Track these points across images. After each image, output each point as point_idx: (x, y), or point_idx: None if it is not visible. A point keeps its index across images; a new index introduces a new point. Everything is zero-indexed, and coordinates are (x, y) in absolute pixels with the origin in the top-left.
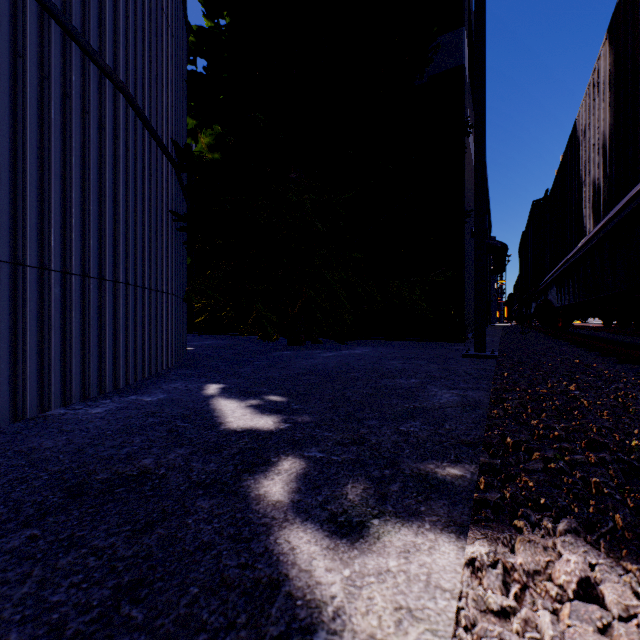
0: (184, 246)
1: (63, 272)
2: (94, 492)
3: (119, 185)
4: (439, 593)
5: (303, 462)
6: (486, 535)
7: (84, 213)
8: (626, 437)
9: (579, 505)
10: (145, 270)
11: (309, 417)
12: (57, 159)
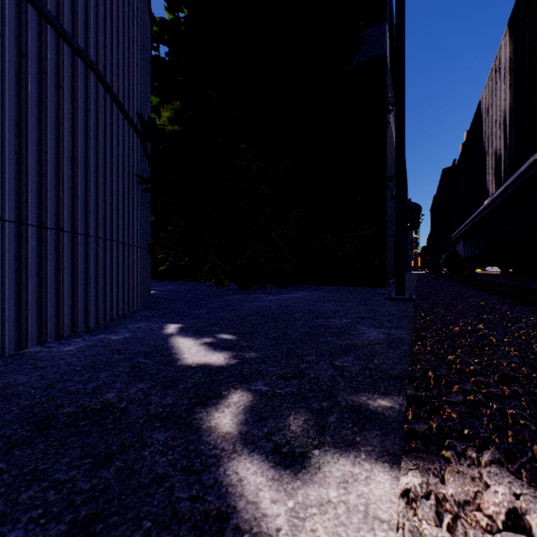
0: (148, 205)
1: (39, 226)
2: (60, 425)
3: (90, 151)
4: (377, 524)
5: (250, 395)
6: (418, 466)
7: (58, 175)
8: (534, 371)
9: (500, 436)
10: (113, 225)
11: (255, 353)
12: (34, 127)
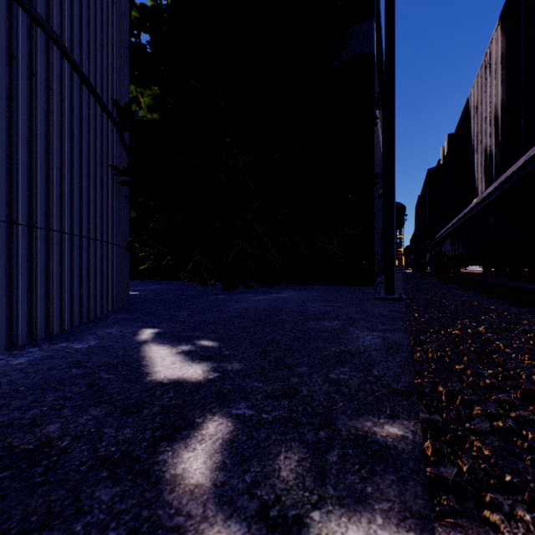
0: (127, 200)
1: None
2: None
3: (53, 135)
4: None
5: (230, 423)
6: None
7: (11, 159)
8: None
9: None
10: (83, 219)
11: (239, 364)
12: None
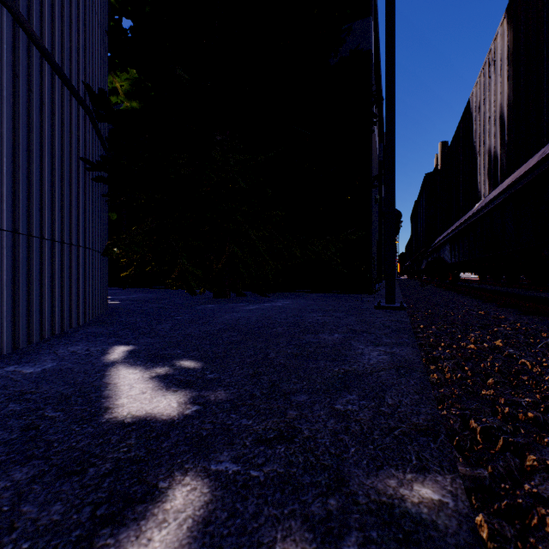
0: (104, 199)
1: None
2: None
3: (2, 115)
4: None
5: (207, 488)
6: None
7: None
8: None
9: None
10: (45, 218)
11: (225, 392)
12: None
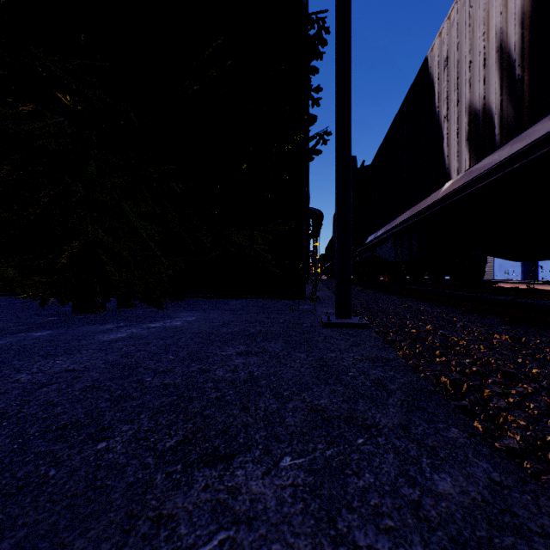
0: None
1: None
2: None
3: None
4: None
5: None
6: None
7: None
8: None
9: None
10: None
11: None
12: None
